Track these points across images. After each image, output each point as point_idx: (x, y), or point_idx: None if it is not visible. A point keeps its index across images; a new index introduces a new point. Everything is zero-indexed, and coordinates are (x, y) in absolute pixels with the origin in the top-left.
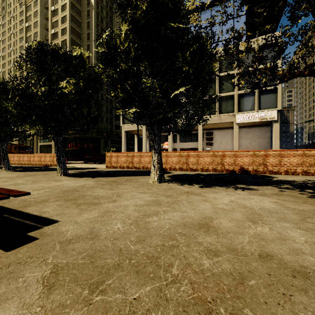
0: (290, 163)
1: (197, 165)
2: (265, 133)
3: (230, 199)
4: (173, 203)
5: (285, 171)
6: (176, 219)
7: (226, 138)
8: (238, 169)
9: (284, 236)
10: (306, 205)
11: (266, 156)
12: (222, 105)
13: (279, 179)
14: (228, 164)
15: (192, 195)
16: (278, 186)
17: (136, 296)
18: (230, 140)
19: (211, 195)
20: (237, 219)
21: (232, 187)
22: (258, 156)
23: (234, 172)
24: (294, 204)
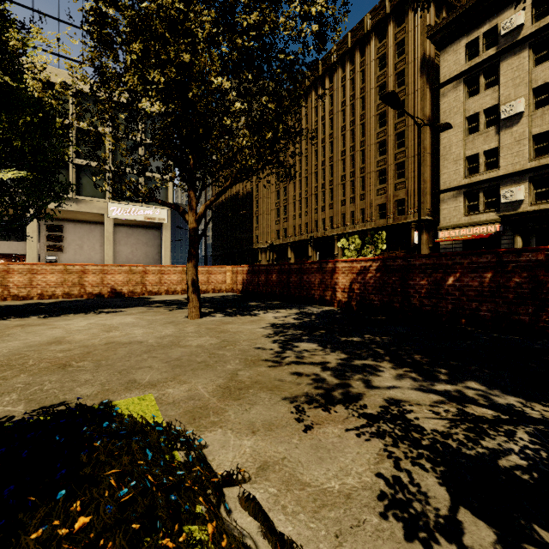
0: (171, 281)
1: (29, 289)
2: (154, 239)
3: (88, 322)
4: (0, 337)
5: (166, 290)
6: (16, 345)
7: (92, 240)
8: (109, 291)
9: (129, 333)
10: (161, 316)
11: (145, 273)
12: (84, 180)
13: (156, 299)
14: (91, 284)
15: (32, 326)
16: (150, 306)
17: (0, 376)
18: (98, 244)
19: (62, 323)
20: (93, 333)
21: (94, 312)
22: (136, 273)
23: (102, 296)
24: (153, 316)
